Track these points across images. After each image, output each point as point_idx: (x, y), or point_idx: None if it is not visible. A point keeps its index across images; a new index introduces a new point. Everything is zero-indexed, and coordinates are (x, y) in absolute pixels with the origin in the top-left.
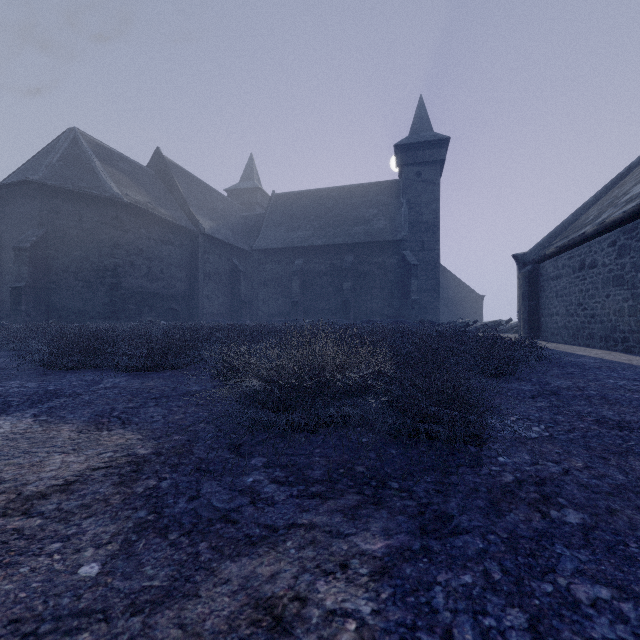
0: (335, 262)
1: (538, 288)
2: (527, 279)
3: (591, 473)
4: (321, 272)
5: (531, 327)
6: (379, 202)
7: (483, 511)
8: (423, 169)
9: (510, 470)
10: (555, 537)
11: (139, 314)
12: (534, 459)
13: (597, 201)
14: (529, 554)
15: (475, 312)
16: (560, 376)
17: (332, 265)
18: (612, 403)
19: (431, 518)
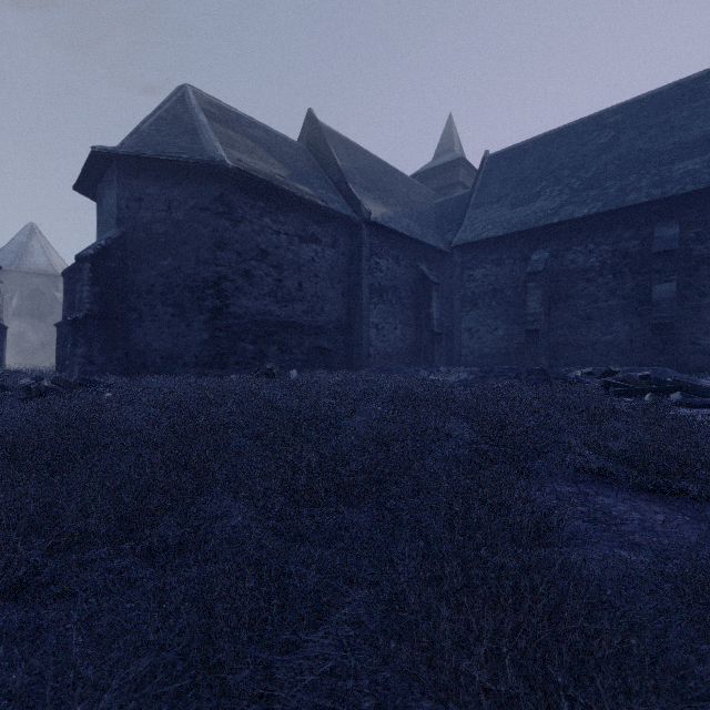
0: (626, 245)
1: None
2: None
3: None
4: (590, 270)
5: None
6: None
7: None
8: None
9: None
10: None
11: (260, 358)
12: None
13: None
14: None
15: None
16: None
17: (618, 252)
18: None
19: None
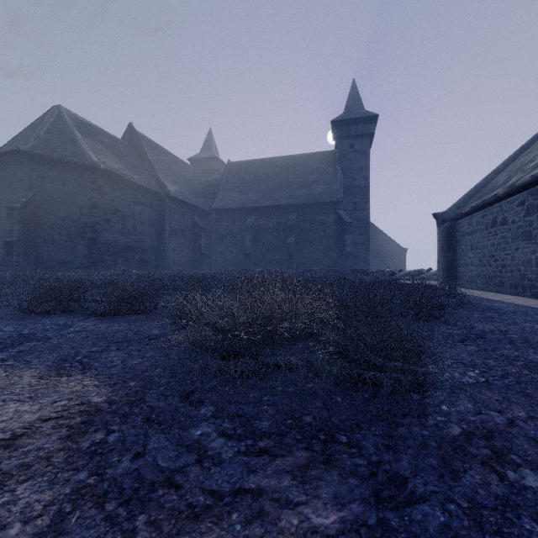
0: (281, 220)
1: (455, 242)
2: (445, 234)
3: (536, 424)
4: (269, 228)
5: (449, 275)
6: (318, 169)
7: (437, 472)
8: (356, 141)
9: (455, 421)
10: (519, 507)
11: (114, 264)
12: (476, 408)
13: (505, 168)
14: (496, 531)
15: (399, 262)
16: (482, 320)
17: (278, 222)
18: (535, 347)
19: (384, 481)
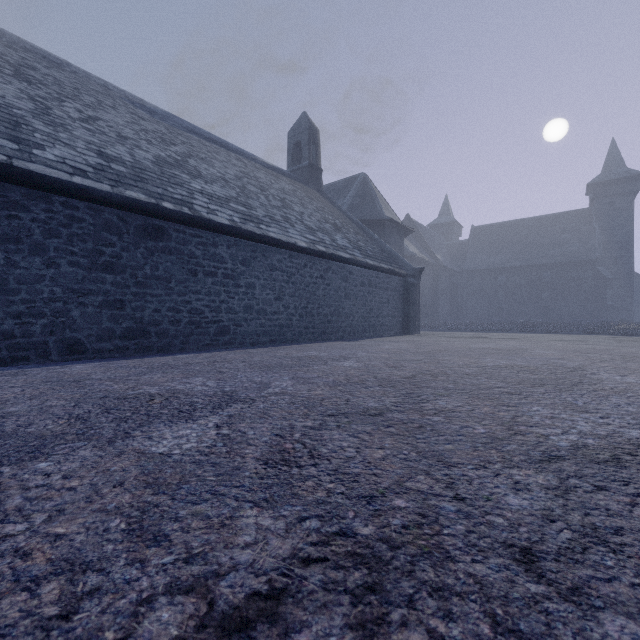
0: (533, 277)
1: None
2: None
3: None
4: (521, 285)
5: None
6: (571, 228)
7: None
8: (616, 199)
9: None
10: None
11: None
12: None
13: None
14: None
15: None
16: None
17: (530, 280)
18: None
19: None
